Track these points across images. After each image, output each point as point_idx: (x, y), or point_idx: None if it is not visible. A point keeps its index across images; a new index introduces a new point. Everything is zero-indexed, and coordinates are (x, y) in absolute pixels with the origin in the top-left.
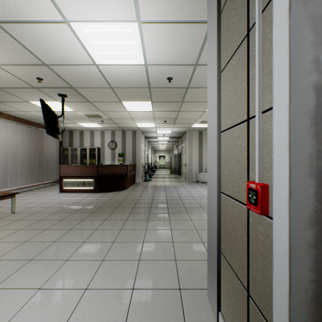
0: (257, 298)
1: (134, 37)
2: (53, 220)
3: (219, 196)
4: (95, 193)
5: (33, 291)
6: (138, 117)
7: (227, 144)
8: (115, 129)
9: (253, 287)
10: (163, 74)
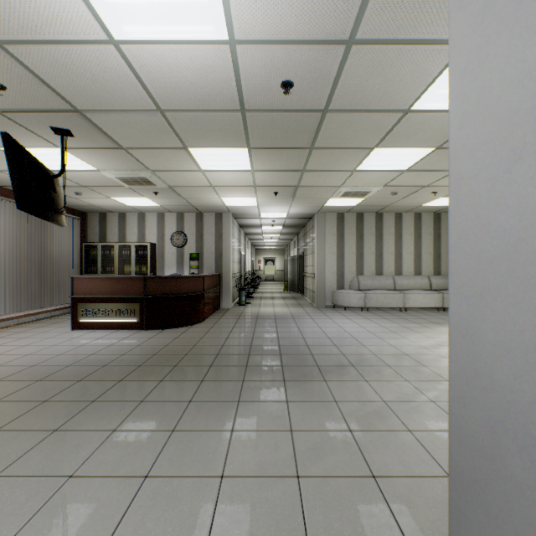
0: None
1: None
2: (25, 402)
3: None
4: (141, 332)
5: None
6: (223, 185)
7: None
8: (183, 209)
9: None
10: (272, 73)
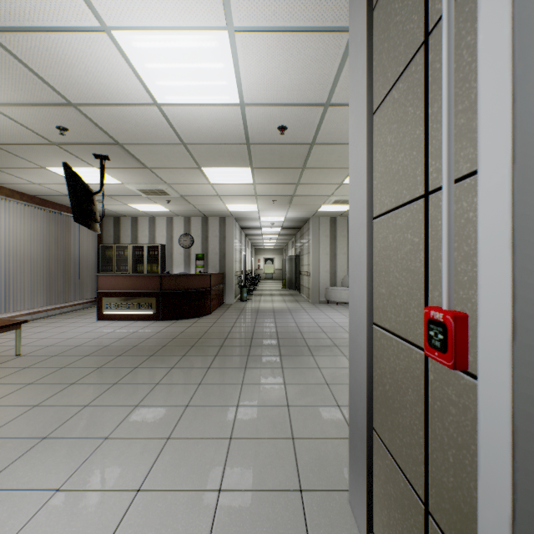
0: (444, 520)
1: (222, 56)
2: (84, 368)
3: (370, 330)
4: (157, 322)
5: (46, 494)
6: (228, 195)
7: (386, 239)
8: (191, 213)
9: (437, 498)
10: (271, 121)
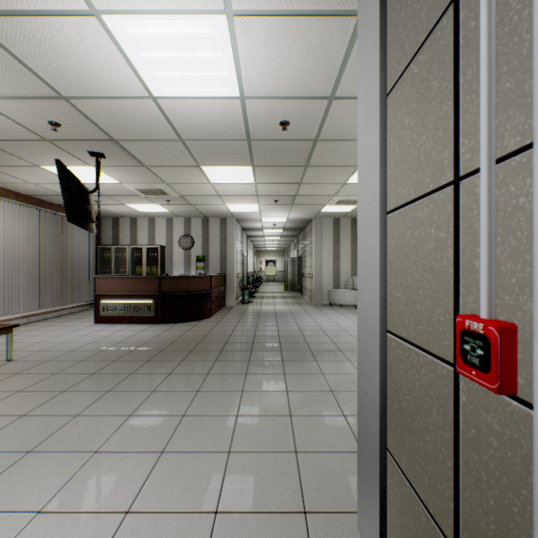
0: None
1: (220, 44)
2: (78, 374)
3: (383, 339)
4: (156, 325)
5: (26, 516)
6: (229, 195)
7: (403, 236)
8: (191, 214)
9: None
10: (272, 116)
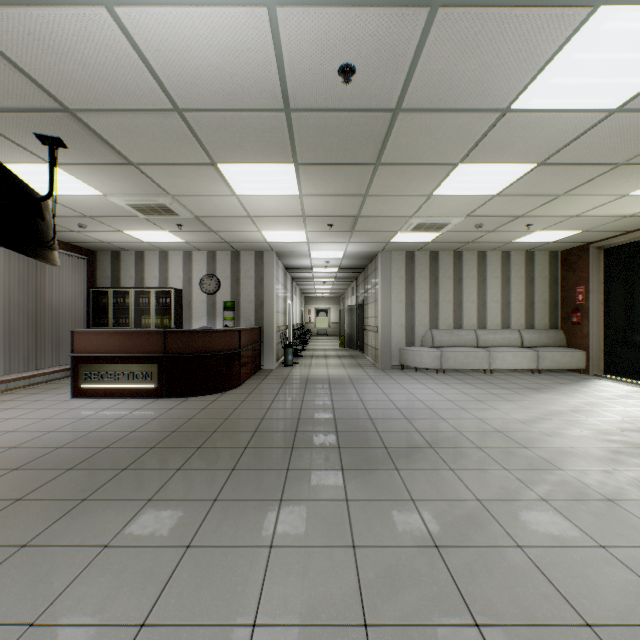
0: None
1: None
2: None
3: None
4: (159, 400)
5: None
6: (264, 215)
7: None
8: (215, 246)
9: None
10: (326, 52)
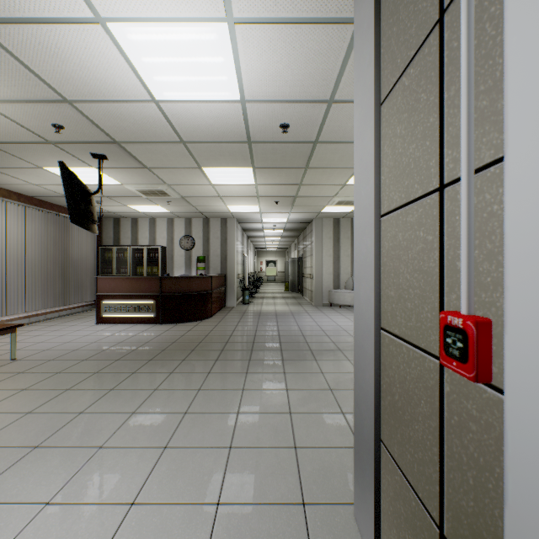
0: None
1: (222, 50)
2: (81, 373)
3: (377, 336)
4: (157, 325)
5: (35, 507)
6: (230, 196)
7: (395, 238)
8: (192, 215)
9: (454, 523)
10: (273, 119)
